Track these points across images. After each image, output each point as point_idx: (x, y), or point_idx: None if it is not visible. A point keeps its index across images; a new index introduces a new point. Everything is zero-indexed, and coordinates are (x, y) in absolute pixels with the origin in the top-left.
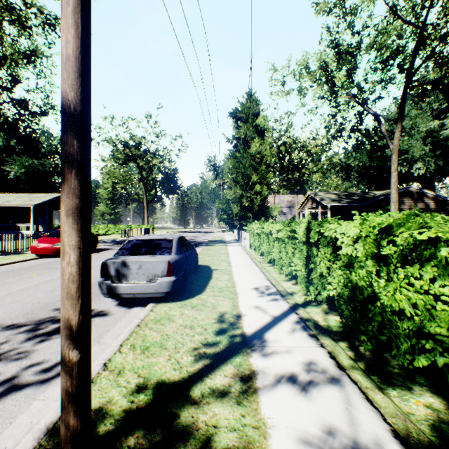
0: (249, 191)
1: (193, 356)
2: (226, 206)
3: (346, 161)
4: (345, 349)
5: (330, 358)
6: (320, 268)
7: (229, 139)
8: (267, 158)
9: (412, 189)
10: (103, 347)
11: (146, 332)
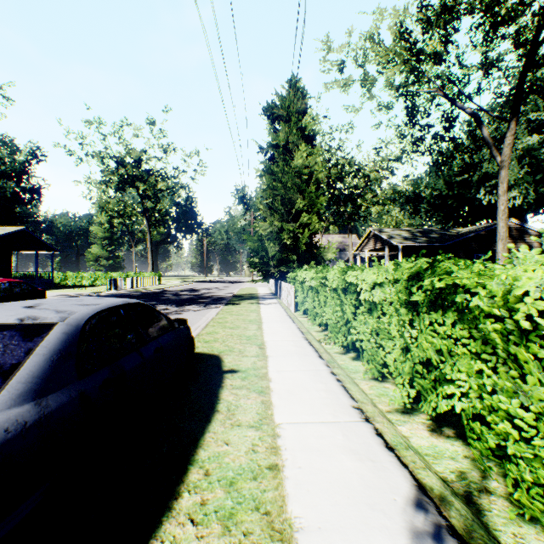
0: (292, 224)
1: None
2: (259, 245)
3: (415, 189)
4: None
5: None
6: None
7: (262, 147)
8: (318, 175)
9: (511, 223)
10: None
11: None
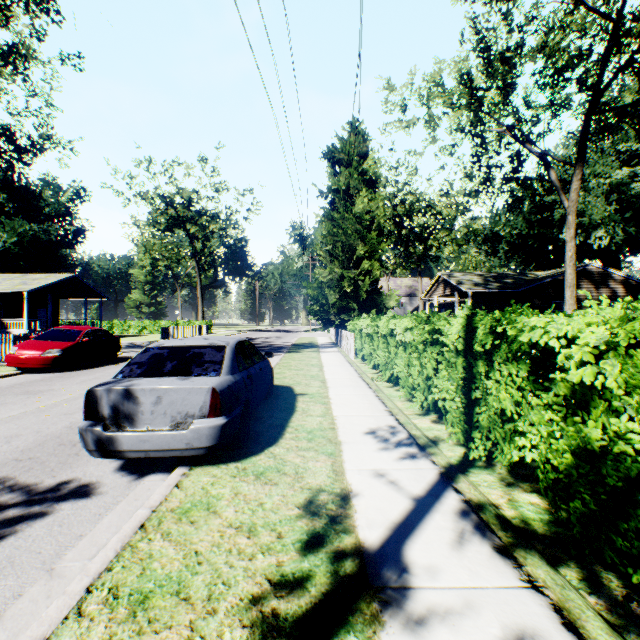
0: (352, 270)
1: (246, 628)
2: (319, 293)
3: (493, 227)
4: (580, 587)
5: (566, 628)
6: (499, 402)
7: (322, 192)
8: (380, 220)
9: (592, 267)
10: (53, 588)
11: (155, 545)
